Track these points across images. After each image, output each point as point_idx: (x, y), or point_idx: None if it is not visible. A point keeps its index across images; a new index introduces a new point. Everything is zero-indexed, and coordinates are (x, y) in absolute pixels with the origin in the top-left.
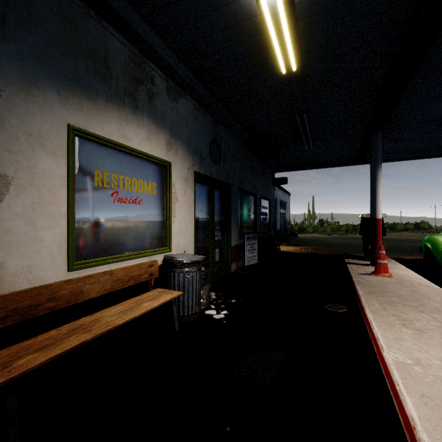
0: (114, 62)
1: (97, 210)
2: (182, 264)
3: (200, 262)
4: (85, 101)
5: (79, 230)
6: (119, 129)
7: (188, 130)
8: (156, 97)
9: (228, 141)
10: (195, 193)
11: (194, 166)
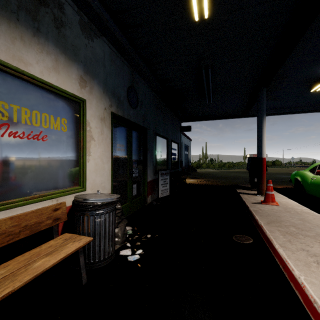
0: None
1: None
2: (92, 207)
3: (114, 202)
4: None
5: None
6: (10, 48)
7: (105, 71)
8: (66, 26)
9: (144, 91)
10: (113, 133)
11: (111, 107)
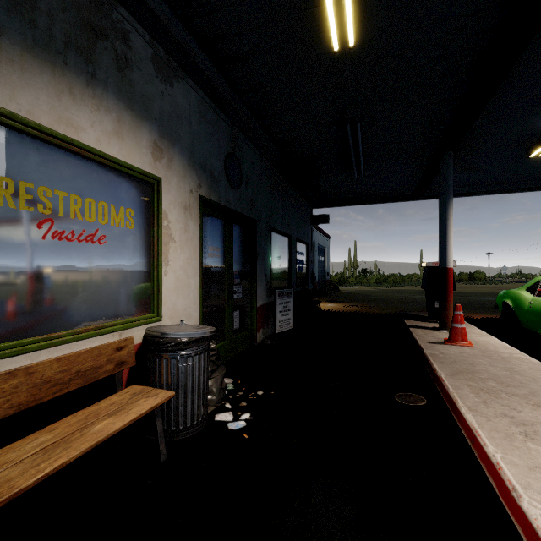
0: None
1: (3, 253)
2: (175, 345)
3: (206, 338)
4: None
5: None
6: (55, 107)
7: (191, 132)
8: (133, 67)
9: (252, 159)
10: (203, 229)
11: (200, 188)
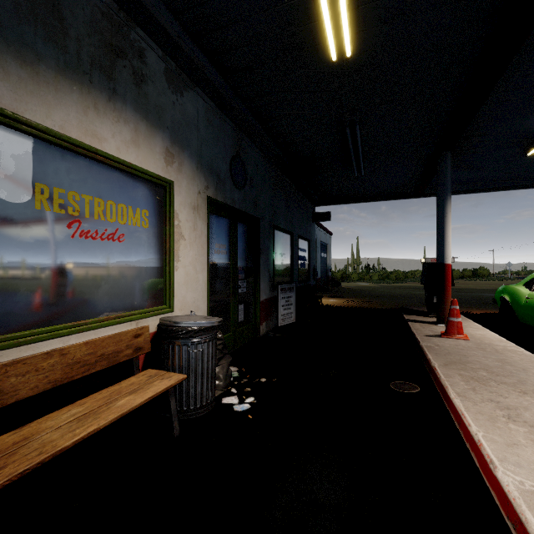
0: (72, 12)
1: (40, 250)
2: (186, 333)
3: (214, 327)
4: (14, 64)
5: (1, 282)
6: (82, 121)
7: (199, 137)
8: (148, 81)
9: (256, 160)
10: (210, 227)
11: (208, 189)
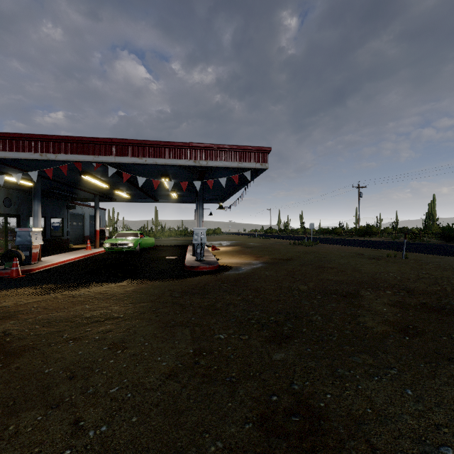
0: None
1: None
2: None
3: None
4: None
5: None
6: None
7: None
8: None
9: (18, 195)
10: None
11: None
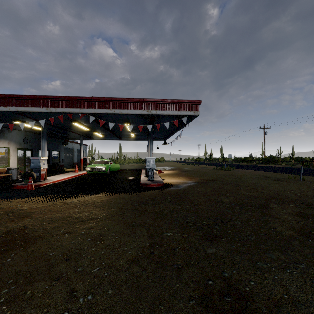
0: None
1: None
2: (12, 169)
3: (17, 168)
4: None
5: None
6: None
7: (15, 138)
8: (5, 134)
9: (32, 136)
10: (18, 153)
11: (17, 146)
